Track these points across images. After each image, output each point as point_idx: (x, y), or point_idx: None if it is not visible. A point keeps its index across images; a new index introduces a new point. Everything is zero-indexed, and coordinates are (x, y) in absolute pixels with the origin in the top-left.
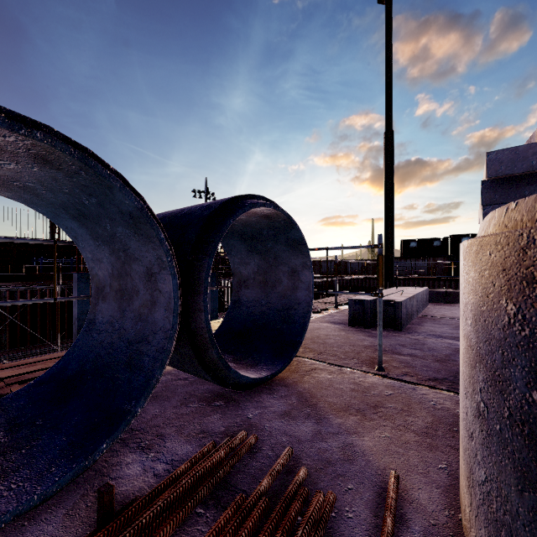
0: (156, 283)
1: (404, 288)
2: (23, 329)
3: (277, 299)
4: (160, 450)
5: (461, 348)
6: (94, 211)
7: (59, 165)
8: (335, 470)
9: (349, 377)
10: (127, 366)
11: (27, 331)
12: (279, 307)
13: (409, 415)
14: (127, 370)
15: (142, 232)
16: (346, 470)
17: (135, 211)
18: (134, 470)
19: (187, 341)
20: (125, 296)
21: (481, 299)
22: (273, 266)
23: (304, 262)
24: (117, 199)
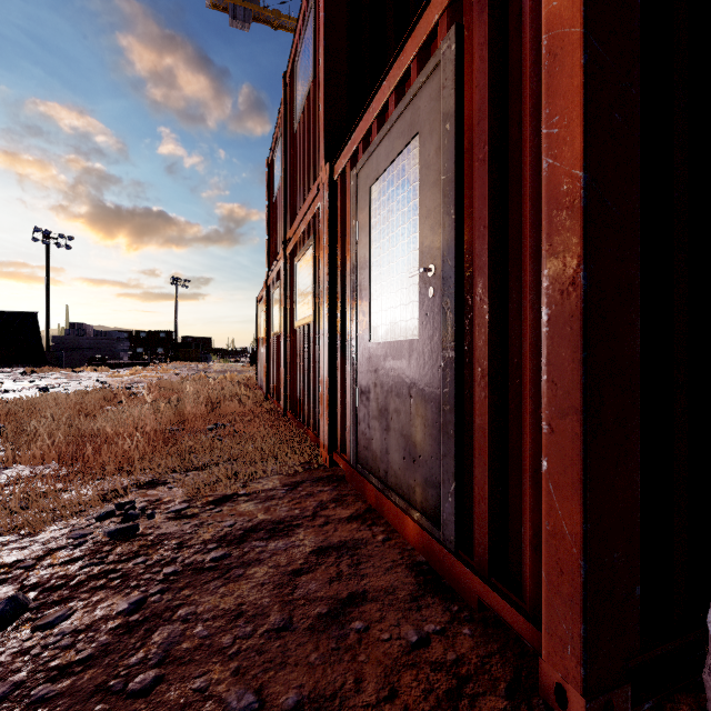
0: None
1: None
2: None
3: None
4: None
5: None
6: None
7: None
8: None
9: None
10: None
11: None
12: None
13: None
14: None
15: None
16: None
17: None
18: None
19: None
20: None
21: None
22: None
23: None
24: None
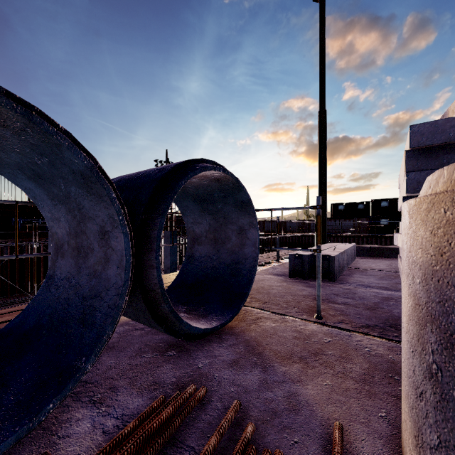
0: (109, 241)
1: (336, 244)
2: (3, 281)
3: (226, 255)
4: (112, 404)
5: (404, 305)
6: (47, 171)
7: (3, 122)
8: (281, 421)
9: (291, 325)
10: (80, 321)
11: (6, 282)
12: (229, 262)
13: (347, 362)
14: (80, 326)
15: (93, 191)
16: (292, 421)
17: (85, 170)
18: (83, 427)
19: (140, 296)
20: (81, 253)
21: (433, 258)
22: (223, 225)
23: (251, 221)
24: (66, 158)
